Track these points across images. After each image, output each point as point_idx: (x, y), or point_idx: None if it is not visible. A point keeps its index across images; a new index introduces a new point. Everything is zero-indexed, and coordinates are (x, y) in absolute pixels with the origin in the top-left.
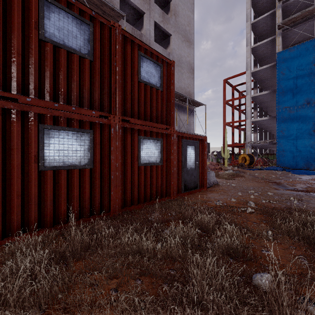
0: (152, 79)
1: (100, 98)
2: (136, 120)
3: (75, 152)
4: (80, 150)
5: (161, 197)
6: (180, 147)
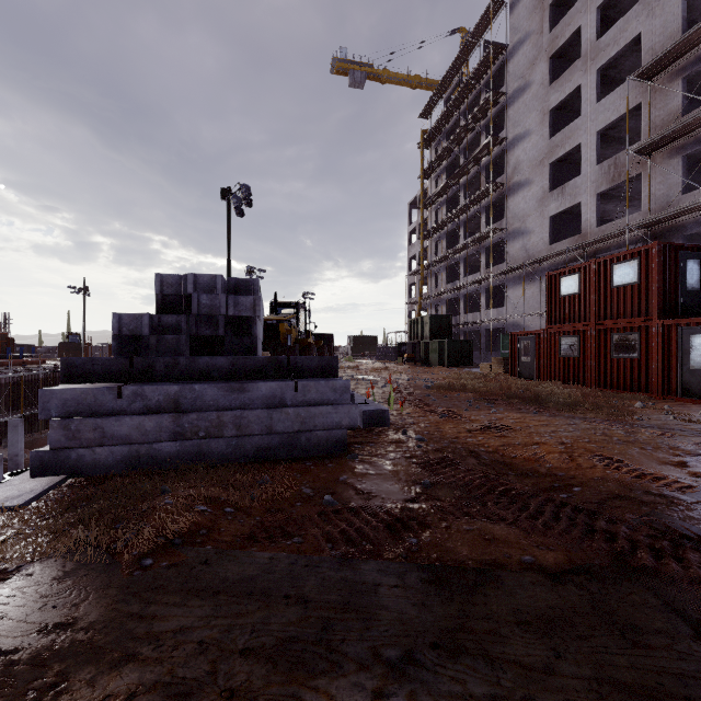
0: (626, 279)
1: (584, 314)
2: (608, 321)
3: (571, 348)
4: (573, 347)
5: (638, 391)
6: (674, 338)
